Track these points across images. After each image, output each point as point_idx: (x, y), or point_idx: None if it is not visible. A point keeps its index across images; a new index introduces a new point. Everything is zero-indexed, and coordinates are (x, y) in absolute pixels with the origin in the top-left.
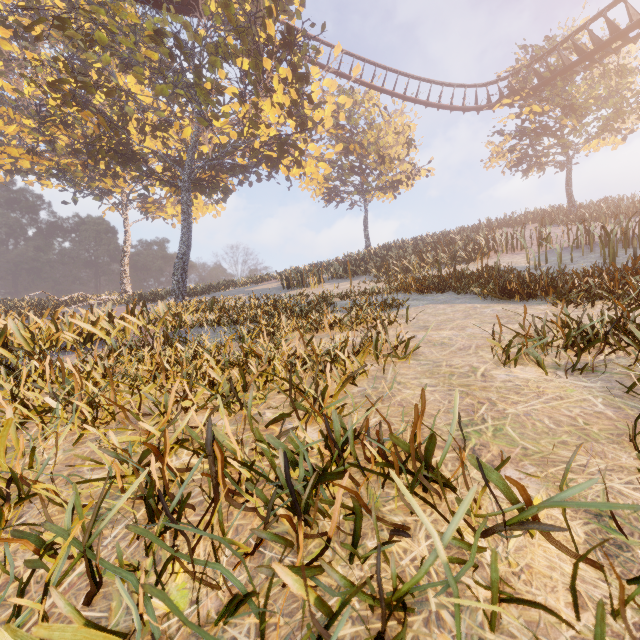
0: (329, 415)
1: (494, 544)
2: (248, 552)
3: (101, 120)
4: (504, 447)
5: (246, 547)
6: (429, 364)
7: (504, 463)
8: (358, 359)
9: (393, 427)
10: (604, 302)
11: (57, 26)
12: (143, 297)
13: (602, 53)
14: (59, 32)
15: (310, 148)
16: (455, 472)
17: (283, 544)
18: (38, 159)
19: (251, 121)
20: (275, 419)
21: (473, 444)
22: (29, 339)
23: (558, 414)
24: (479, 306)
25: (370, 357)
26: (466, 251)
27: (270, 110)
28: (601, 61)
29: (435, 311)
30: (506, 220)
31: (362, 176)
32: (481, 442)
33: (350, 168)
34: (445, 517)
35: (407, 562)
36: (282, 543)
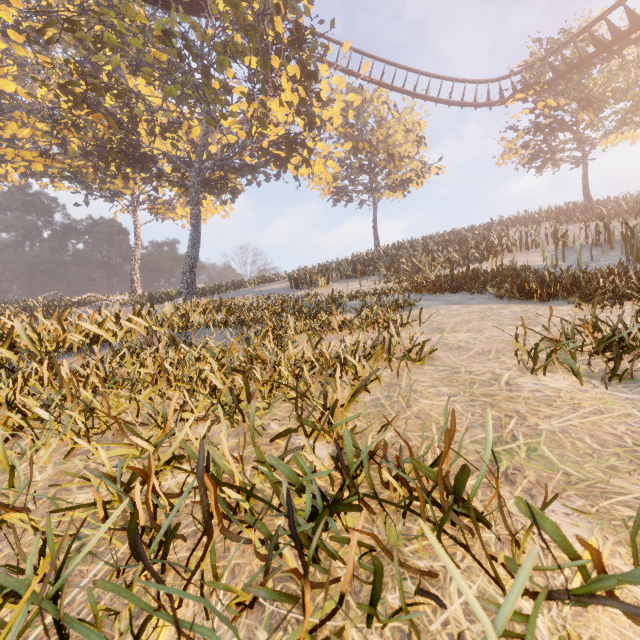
0: (339, 429)
1: (545, 605)
2: (245, 603)
3: (111, 122)
4: (542, 472)
5: (242, 599)
6: (446, 370)
7: (552, 500)
8: (370, 364)
9: (411, 444)
10: (632, 302)
11: (67, 29)
12: (153, 297)
13: (621, 44)
14: (71, 36)
15: (319, 147)
16: (488, 504)
17: (285, 602)
18: (51, 162)
19: (259, 120)
20: (280, 432)
21: (505, 467)
22: (37, 340)
23: (600, 432)
24: (496, 307)
25: (382, 361)
26: (478, 250)
27: (278, 109)
28: (620, 52)
29: (449, 312)
30: (519, 218)
31: (371, 175)
32: (514, 465)
33: (359, 167)
34: (482, 567)
35: (438, 627)
36: (284, 601)
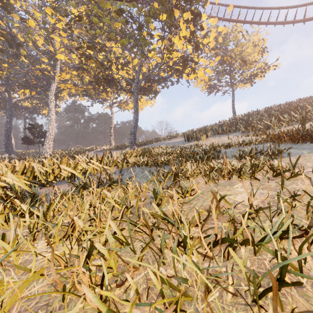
0: None
1: None
2: None
3: (97, 63)
4: None
5: None
6: None
7: None
8: None
9: None
10: None
11: (77, 20)
12: (118, 147)
13: None
14: (85, 30)
15: (201, 61)
16: None
17: None
18: (77, 88)
19: (167, 50)
20: None
21: None
22: (51, 172)
23: None
24: None
25: None
26: None
27: (178, 41)
28: None
29: None
30: None
31: (231, 74)
32: None
33: (224, 71)
34: None
35: None
36: None
